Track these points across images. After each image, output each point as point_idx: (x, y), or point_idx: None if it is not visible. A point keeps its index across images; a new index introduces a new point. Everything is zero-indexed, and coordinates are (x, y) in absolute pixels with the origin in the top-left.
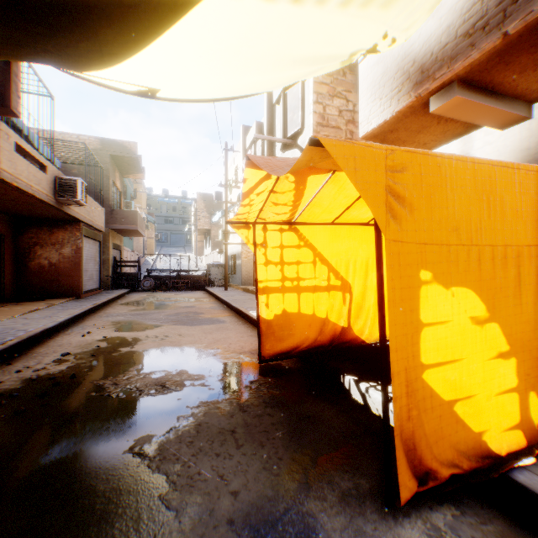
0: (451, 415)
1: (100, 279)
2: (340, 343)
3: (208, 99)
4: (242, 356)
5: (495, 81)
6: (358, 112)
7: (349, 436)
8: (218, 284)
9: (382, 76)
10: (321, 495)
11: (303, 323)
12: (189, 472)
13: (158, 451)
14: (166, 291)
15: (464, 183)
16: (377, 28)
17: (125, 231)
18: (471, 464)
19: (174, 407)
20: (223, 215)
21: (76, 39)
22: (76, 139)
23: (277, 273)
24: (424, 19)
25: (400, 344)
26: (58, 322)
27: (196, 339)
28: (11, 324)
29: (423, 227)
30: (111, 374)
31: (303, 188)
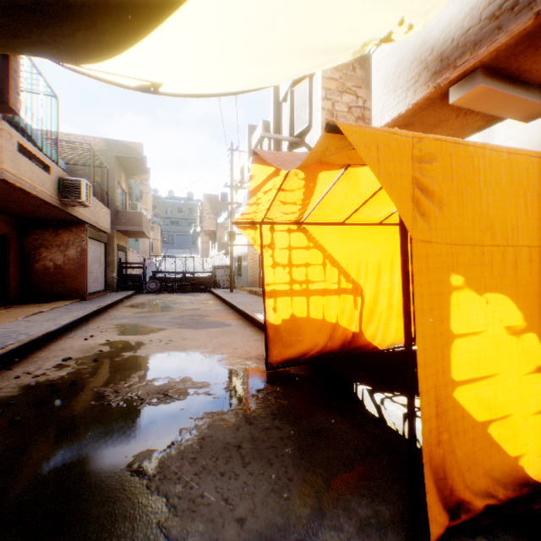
0: (485, 438)
1: (105, 281)
2: (350, 349)
3: (213, 94)
4: (248, 362)
5: (522, 68)
6: (368, 108)
7: (364, 454)
8: (224, 286)
9: (396, 66)
10: (337, 524)
11: (312, 328)
12: (191, 493)
13: (158, 469)
14: (171, 293)
15: (499, 176)
16: (393, 13)
17: (131, 233)
18: (507, 493)
19: (176, 418)
20: (228, 216)
21: (73, 28)
22: (82, 141)
23: (285, 276)
24: (444, 3)
25: (428, 358)
26: (61, 325)
27: (201, 343)
28: (14, 327)
29: (453, 225)
30: (112, 381)
31: (313, 186)
